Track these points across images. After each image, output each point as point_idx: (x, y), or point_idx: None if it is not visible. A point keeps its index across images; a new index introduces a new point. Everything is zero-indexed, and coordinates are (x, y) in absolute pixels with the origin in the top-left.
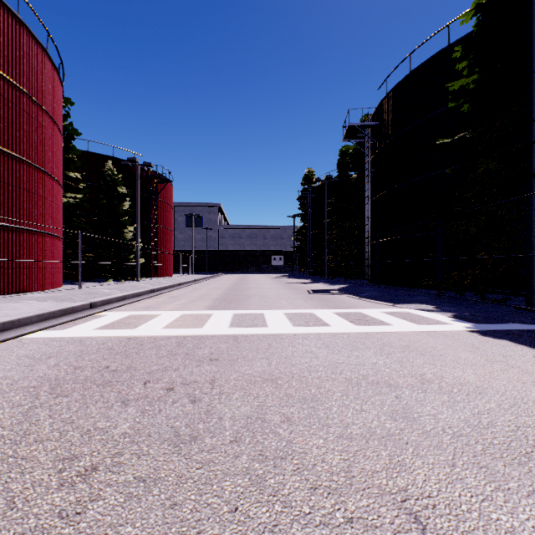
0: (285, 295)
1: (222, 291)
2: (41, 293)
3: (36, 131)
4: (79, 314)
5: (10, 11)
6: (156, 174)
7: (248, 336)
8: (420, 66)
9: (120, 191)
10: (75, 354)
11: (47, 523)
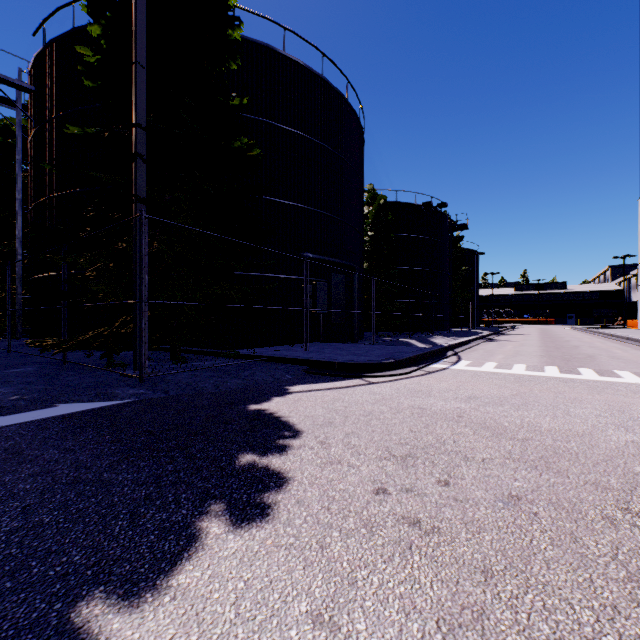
0: None
1: None
2: None
3: None
4: None
5: None
6: None
7: None
8: (85, 27)
9: None
10: None
11: None
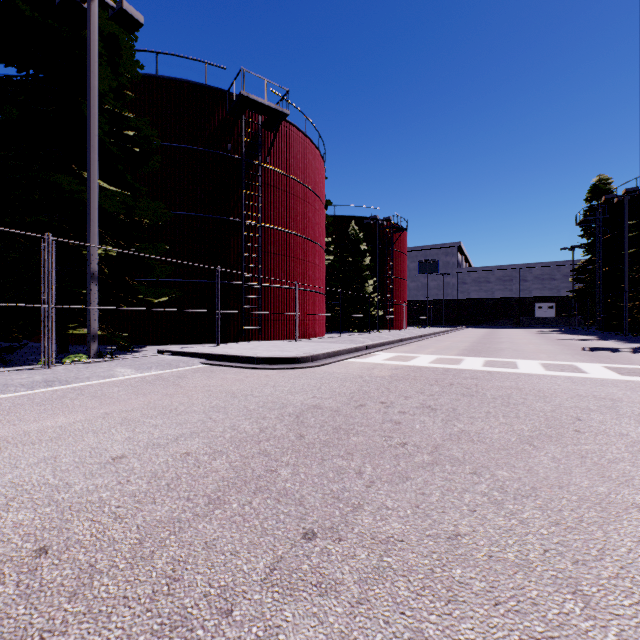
0: (546, 350)
1: (468, 343)
2: (319, 339)
3: (314, 215)
4: (363, 352)
5: (302, 134)
6: (392, 225)
7: (500, 372)
8: None
9: (362, 247)
10: (385, 369)
11: (426, 399)
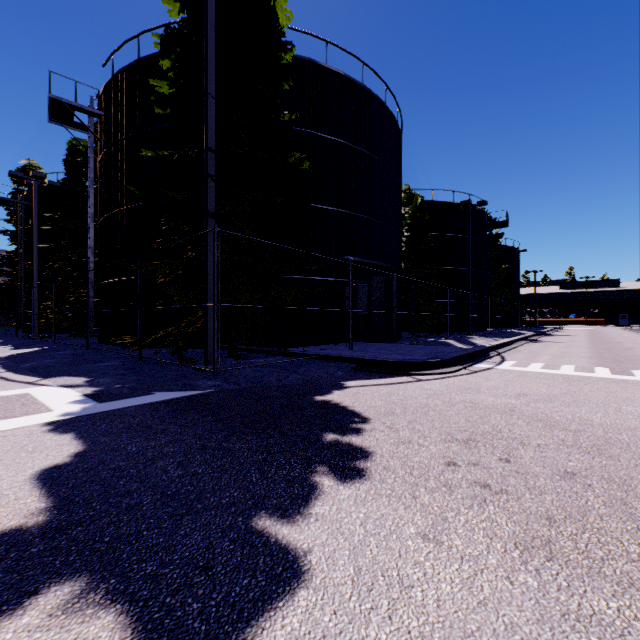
0: None
1: None
2: None
3: None
4: None
5: None
6: None
7: None
8: (148, 57)
9: None
10: None
11: None
